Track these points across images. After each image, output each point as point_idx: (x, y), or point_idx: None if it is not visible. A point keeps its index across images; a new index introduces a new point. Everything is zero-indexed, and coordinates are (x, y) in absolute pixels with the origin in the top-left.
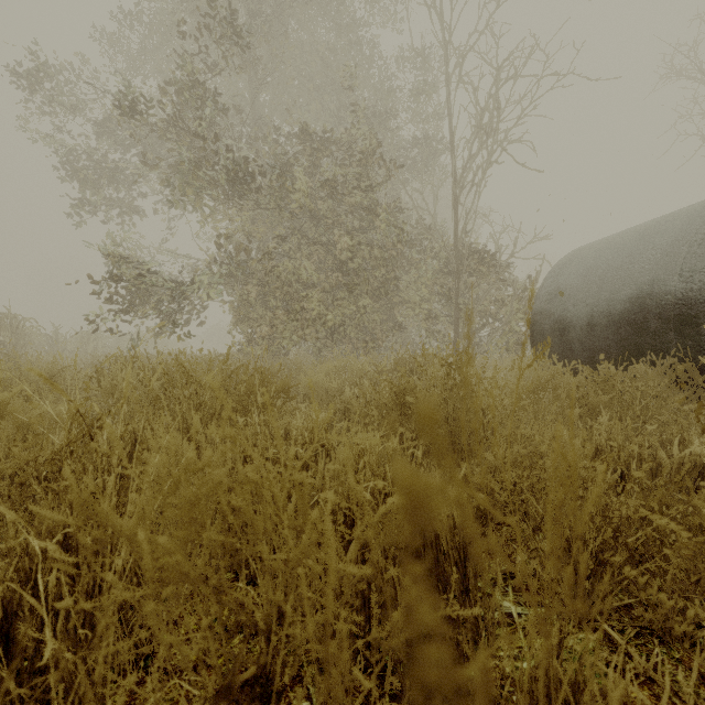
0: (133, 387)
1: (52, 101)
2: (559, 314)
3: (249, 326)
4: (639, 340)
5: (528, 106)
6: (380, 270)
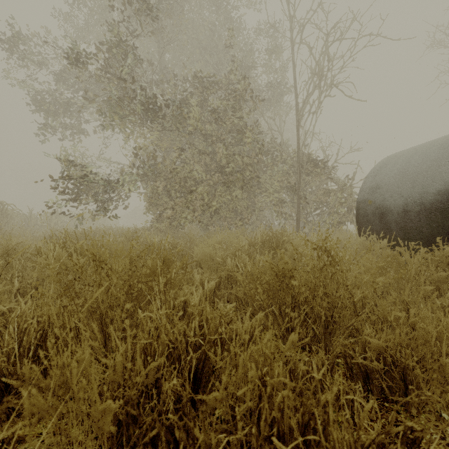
0: (38, 282)
1: (25, 58)
2: (379, 202)
3: (158, 209)
4: (447, 223)
5: (348, 59)
6: (247, 171)
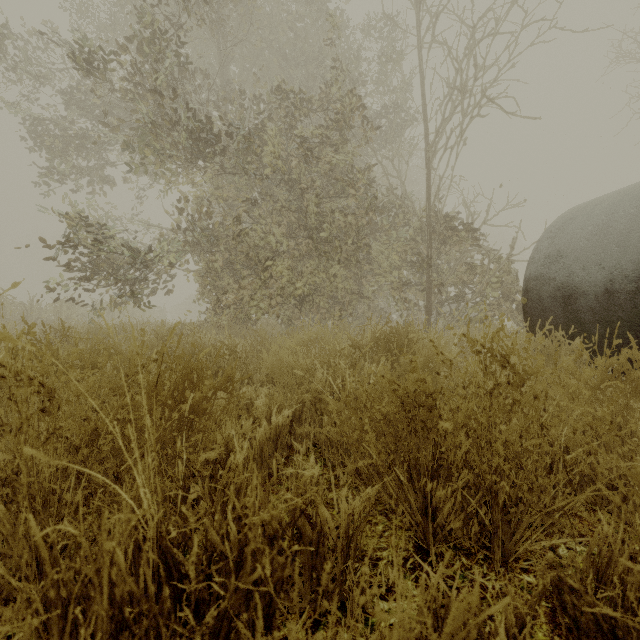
0: None
1: (16, 66)
2: (562, 279)
3: (216, 295)
4: None
5: (505, 65)
6: (350, 236)
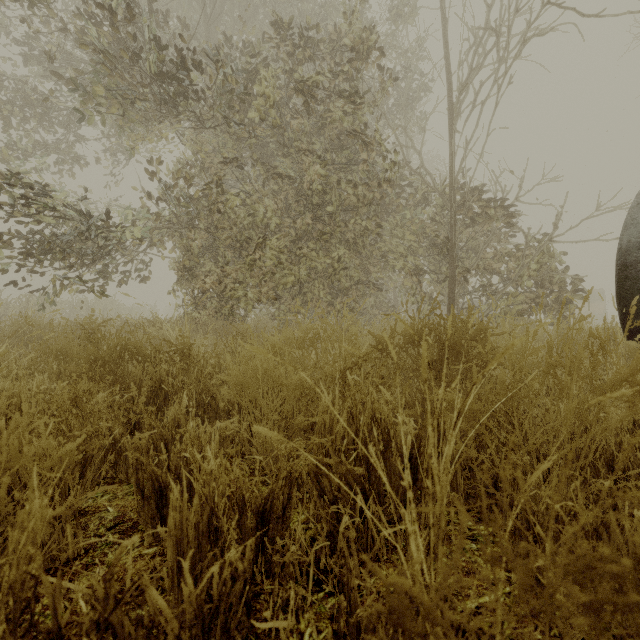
0: None
1: None
2: None
3: None
4: None
5: None
6: (358, 212)
